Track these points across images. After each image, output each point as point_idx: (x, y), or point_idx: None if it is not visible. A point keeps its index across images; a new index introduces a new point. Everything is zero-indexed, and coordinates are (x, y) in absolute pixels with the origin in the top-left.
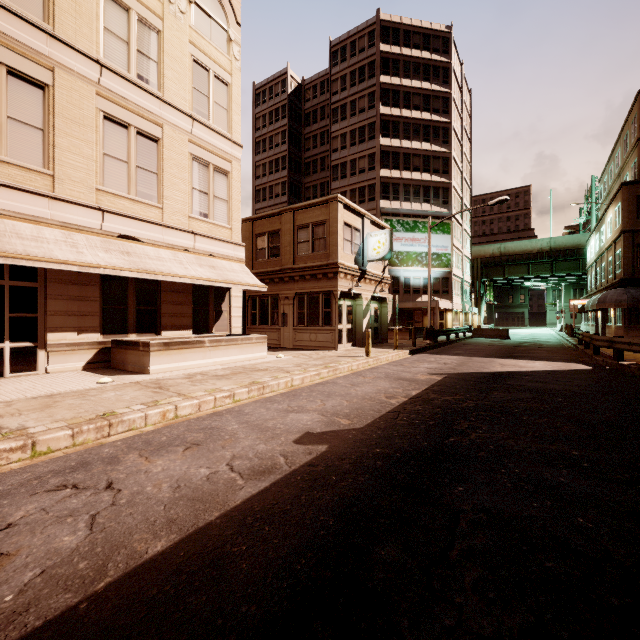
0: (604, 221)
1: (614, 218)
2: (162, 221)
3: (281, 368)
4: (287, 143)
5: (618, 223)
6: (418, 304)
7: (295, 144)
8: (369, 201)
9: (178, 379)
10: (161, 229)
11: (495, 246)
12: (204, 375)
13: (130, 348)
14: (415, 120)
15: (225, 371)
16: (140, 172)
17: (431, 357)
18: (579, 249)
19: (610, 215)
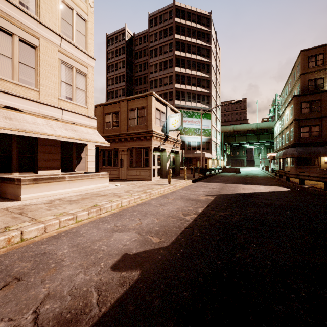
0: (284, 115)
1: (289, 113)
2: (39, 100)
3: (116, 194)
4: (125, 67)
5: (291, 115)
6: (194, 155)
7: (130, 68)
8: (169, 100)
9: (40, 204)
10: (37, 104)
11: (231, 126)
12: (61, 200)
13: (9, 183)
14: (193, 59)
15: (78, 197)
16: (22, 66)
17: (204, 184)
18: (270, 129)
19: (287, 111)
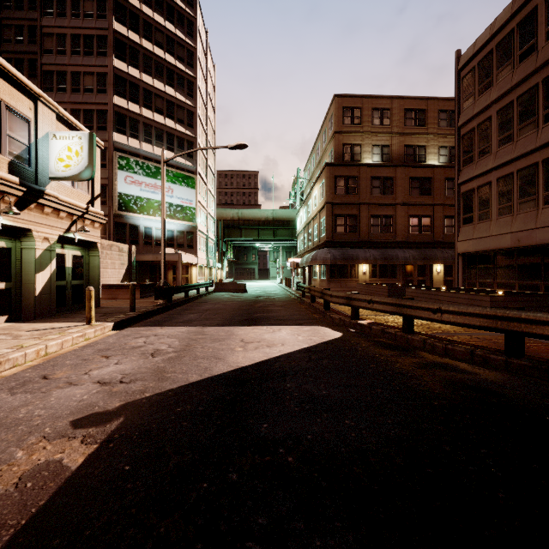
0: (311, 196)
1: (319, 193)
2: None
3: None
4: None
5: (323, 196)
6: (159, 257)
7: None
8: (99, 130)
9: None
10: None
11: (235, 211)
12: None
13: None
14: (158, 57)
15: None
16: None
17: (142, 335)
18: (291, 221)
19: (316, 191)
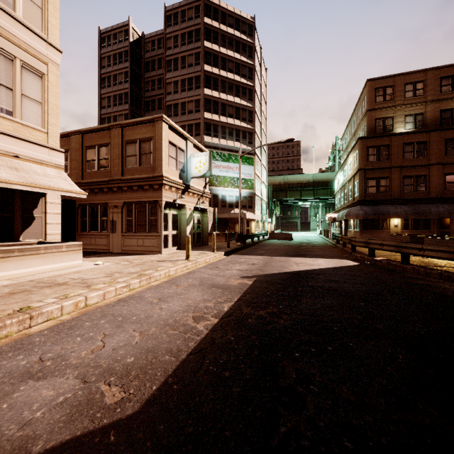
0: (346, 163)
1: (353, 161)
2: None
3: (85, 280)
4: (129, 82)
5: (356, 164)
6: (232, 215)
7: (136, 84)
8: (196, 136)
9: None
10: None
11: (281, 177)
12: None
13: None
14: (229, 80)
15: (2, 290)
16: None
17: (242, 258)
18: (329, 182)
19: (350, 159)
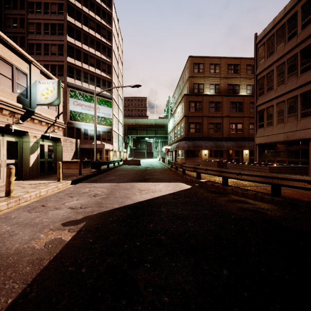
0: (176, 112)
1: (180, 110)
2: None
3: None
4: None
5: (182, 112)
6: (92, 146)
7: None
8: (59, 75)
9: None
10: None
11: (133, 120)
12: None
13: None
14: (91, 35)
15: None
16: None
17: (87, 187)
18: (165, 125)
19: (179, 109)
